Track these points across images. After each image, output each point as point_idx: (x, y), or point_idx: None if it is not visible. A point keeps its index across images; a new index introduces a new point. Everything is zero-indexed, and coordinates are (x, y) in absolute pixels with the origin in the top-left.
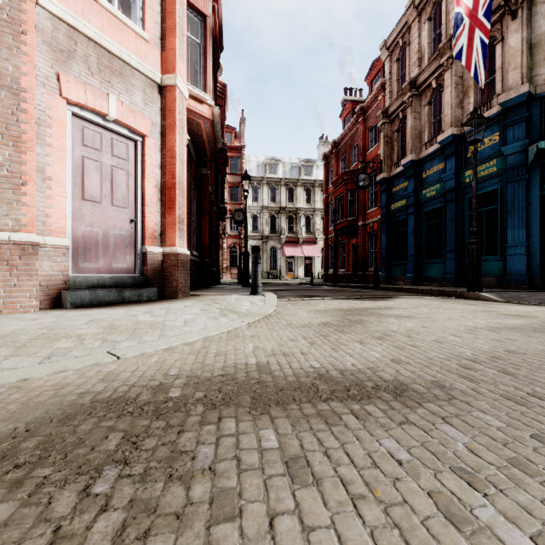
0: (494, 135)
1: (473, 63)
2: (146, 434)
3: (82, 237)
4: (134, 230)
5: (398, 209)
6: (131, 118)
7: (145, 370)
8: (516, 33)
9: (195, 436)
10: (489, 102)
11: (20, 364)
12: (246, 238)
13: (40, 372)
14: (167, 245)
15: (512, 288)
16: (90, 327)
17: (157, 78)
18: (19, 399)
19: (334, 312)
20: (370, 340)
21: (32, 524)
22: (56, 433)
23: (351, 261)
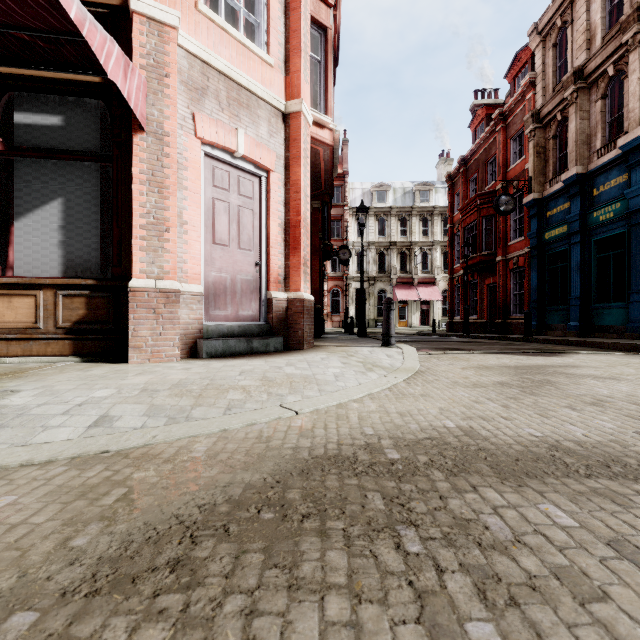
0: None
1: None
2: (406, 497)
3: (212, 283)
4: (259, 274)
5: (556, 238)
6: (257, 153)
7: (336, 428)
8: None
9: (463, 504)
10: None
11: (208, 415)
12: (362, 279)
13: (234, 423)
14: (291, 290)
15: None
16: (246, 379)
17: (281, 106)
18: (238, 450)
19: (501, 370)
20: (583, 406)
21: (379, 574)
22: (308, 486)
23: (485, 305)
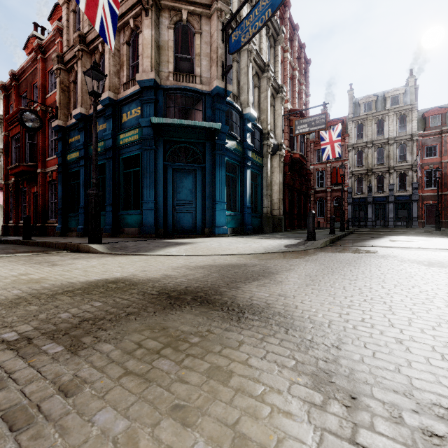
0: (138, 109)
1: (99, 19)
2: None
3: None
4: None
5: (73, 160)
6: None
7: None
8: (148, 28)
9: None
10: (135, 79)
11: None
12: None
13: None
14: None
15: (146, 237)
16: None
17: None
18: None
19: None
20: None
21: None
22: None
23: (32, 211)
